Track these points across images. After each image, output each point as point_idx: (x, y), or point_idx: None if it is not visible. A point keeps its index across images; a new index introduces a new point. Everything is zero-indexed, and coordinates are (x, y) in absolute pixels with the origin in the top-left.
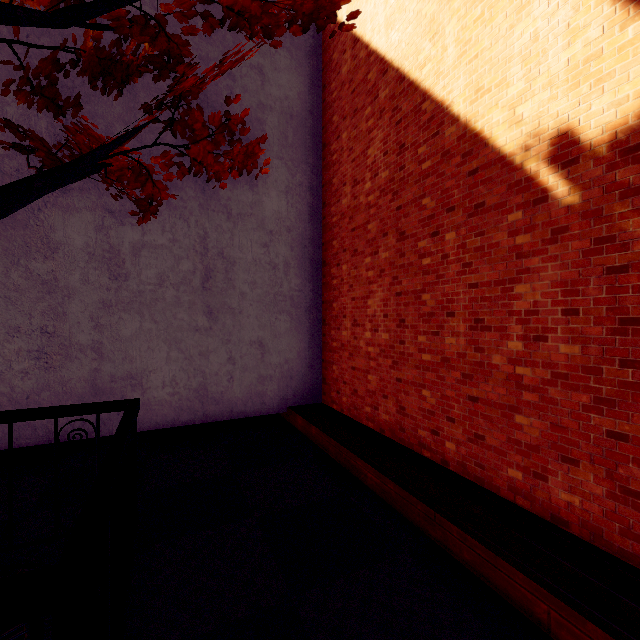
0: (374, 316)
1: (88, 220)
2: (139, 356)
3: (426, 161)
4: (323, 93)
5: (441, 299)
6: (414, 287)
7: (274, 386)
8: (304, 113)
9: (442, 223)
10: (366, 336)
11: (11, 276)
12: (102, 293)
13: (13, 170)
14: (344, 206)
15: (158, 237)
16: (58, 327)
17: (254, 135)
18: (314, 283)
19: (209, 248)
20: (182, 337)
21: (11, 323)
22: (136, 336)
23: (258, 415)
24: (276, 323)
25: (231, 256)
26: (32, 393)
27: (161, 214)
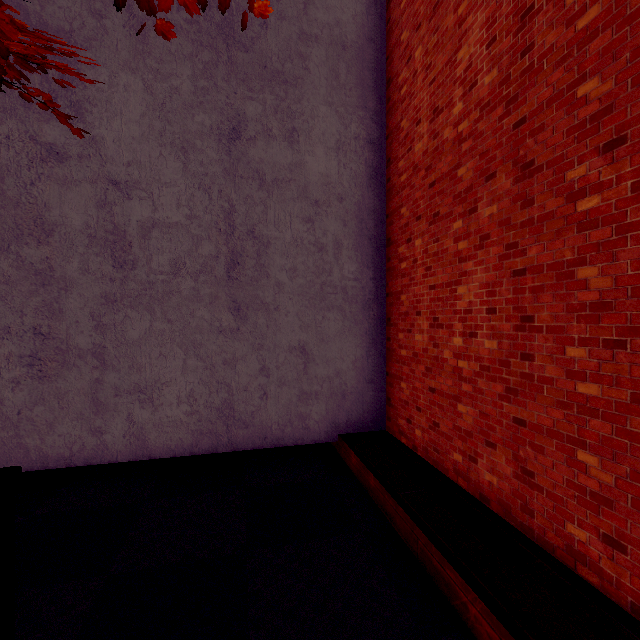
0: (469, 312)
1: (88, 194)
2: (149, 364)
3: (588, 10)
4: (387, 11)
5: (632, 274)
6: (556, 257)
7: (321, 406)
8: (361, 41)
9: (635, 116)
10: (454, 343)
11: (0, 265)
12: (105, 285)
13: (3, 137)
14: (418, 154)
15: (172, 213)
16: (53, 327)
17: (294, 75)
18: (375, 269)
19: (236, 225)
20: (202, 340)
21: (0, 322)
22: (145, 339)
23: (299, 444)
24: (323, 323)
25: (264, 235)
26: (24, 407)
27: (176, 184)
